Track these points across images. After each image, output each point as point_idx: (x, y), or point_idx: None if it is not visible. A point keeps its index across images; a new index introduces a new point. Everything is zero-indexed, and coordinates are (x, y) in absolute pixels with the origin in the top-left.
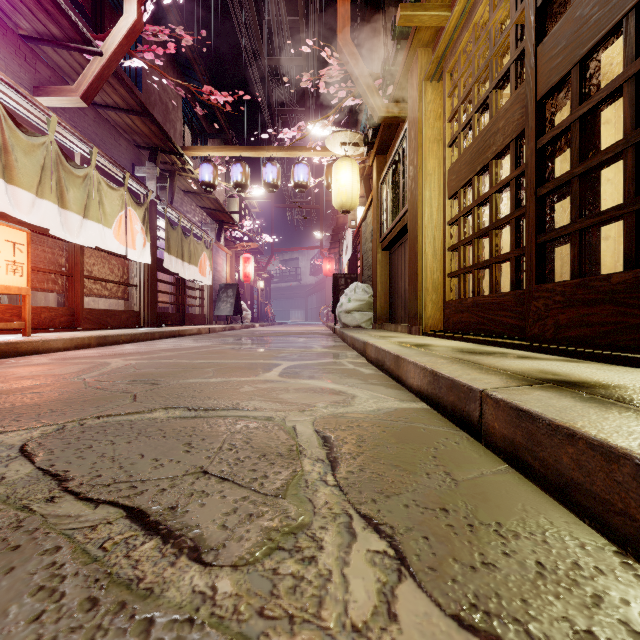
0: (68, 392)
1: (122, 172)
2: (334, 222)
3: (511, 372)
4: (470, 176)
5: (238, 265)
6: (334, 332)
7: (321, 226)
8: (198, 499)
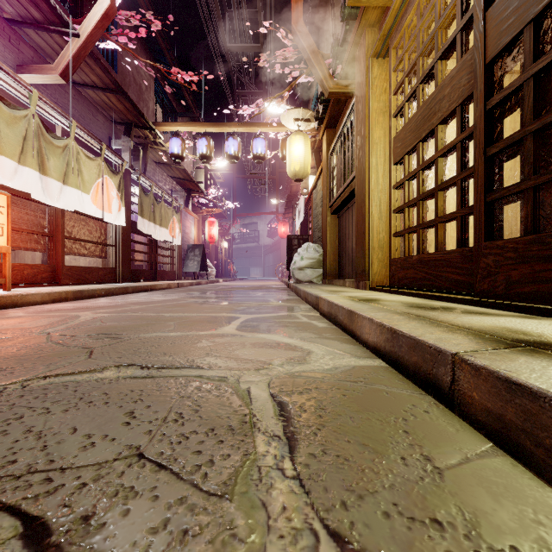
0: (27, 347)
1: (99, 144)
2: (288, 191)
3: (477, 331)
4: (415, 142)
5: (204, 228)
6: (288, 287)
7: (277, 194)
8: (122, 502)
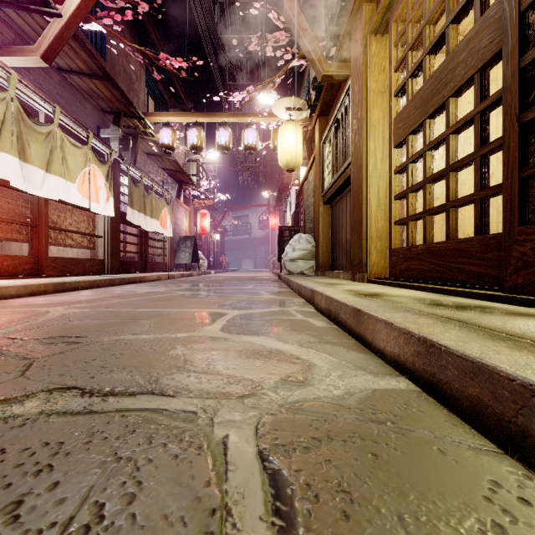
0: None
1: (86, 132)
2: (279, 184)
3: None
4: (421, 120)
5: (196, 220)
6: (280, 278)
7: (268, 187)
8: None
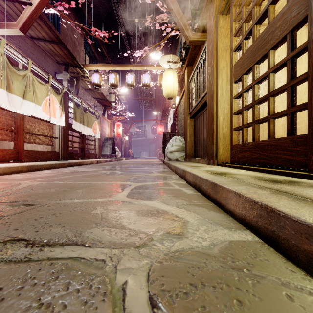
0: None
1: (47, 75)
2: (163, 107)
3: None
4: (251, 65)
5: (114, 128)
6: (163, 163)
7: (157, 109)
8: None
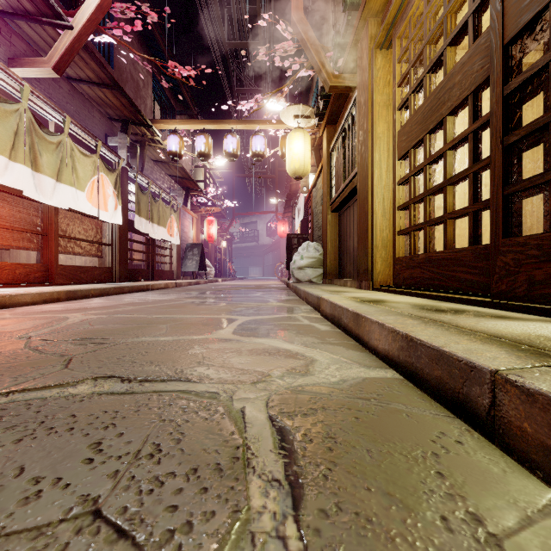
0: None
1: (94, 140)
2: (287, 190)
3: (510, 340)
4: (422, 135)
5: (203, 227)
6: (288, 286)
7: (276, 193)
8: None
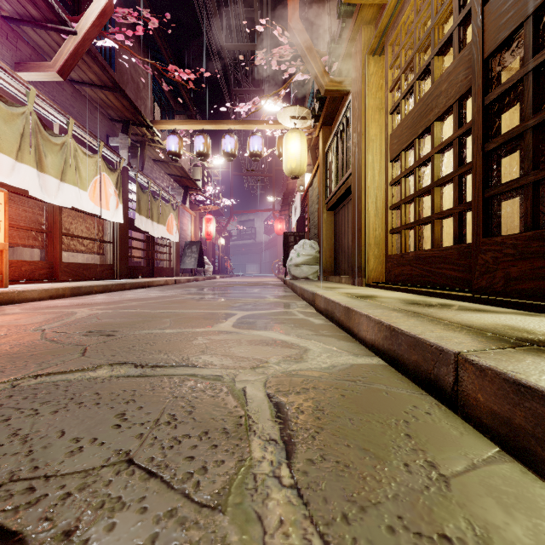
0: (20, 345)
1: (97, 141)
2: (284, 188)
3: (478, 329)
4: (412, 139)
5: (201, 225)
6: (285, 283)
7: (273, 191)
8: (108, 514)
